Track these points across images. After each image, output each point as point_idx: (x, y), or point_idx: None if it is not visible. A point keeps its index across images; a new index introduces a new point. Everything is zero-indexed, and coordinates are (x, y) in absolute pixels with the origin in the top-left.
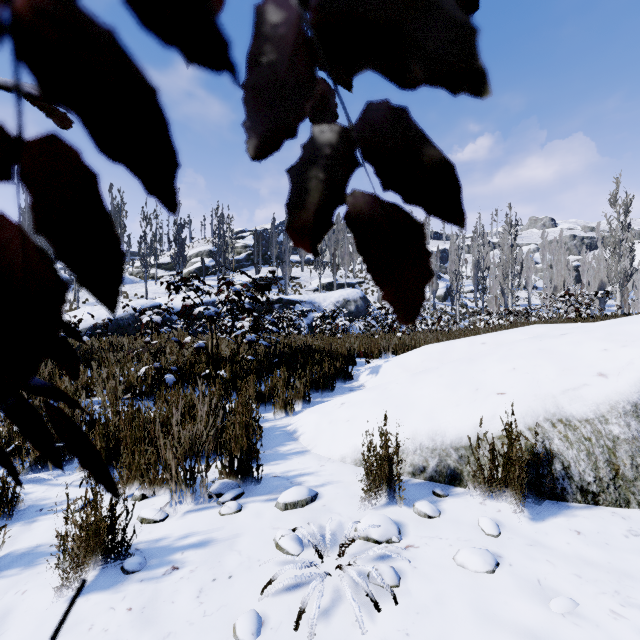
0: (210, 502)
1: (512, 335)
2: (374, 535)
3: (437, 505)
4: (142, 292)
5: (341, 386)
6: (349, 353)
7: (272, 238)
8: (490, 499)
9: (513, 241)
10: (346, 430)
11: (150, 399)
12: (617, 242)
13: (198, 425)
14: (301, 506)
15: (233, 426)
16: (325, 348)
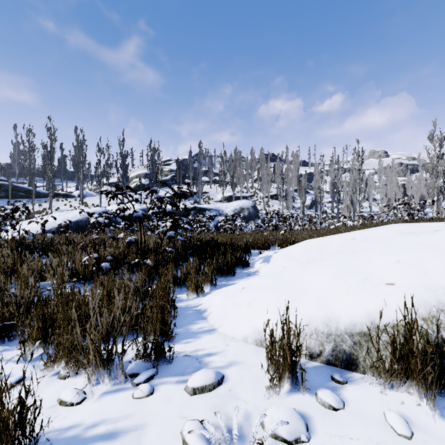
0: (125, 383)
1: (377, 232)
2: (282, 433)
3: (339, 393)
4: (97, 202)
5: (240, 272)
6: (246, 246)
7: (189, 165)
8: (389, 387)
9: (360, 166)
10: (247, 312)
11: (91, 282)
12: (434, 167)
13: (114, 313)
14: (208, 390)
15: (152, 308)
16: (227, 242)
